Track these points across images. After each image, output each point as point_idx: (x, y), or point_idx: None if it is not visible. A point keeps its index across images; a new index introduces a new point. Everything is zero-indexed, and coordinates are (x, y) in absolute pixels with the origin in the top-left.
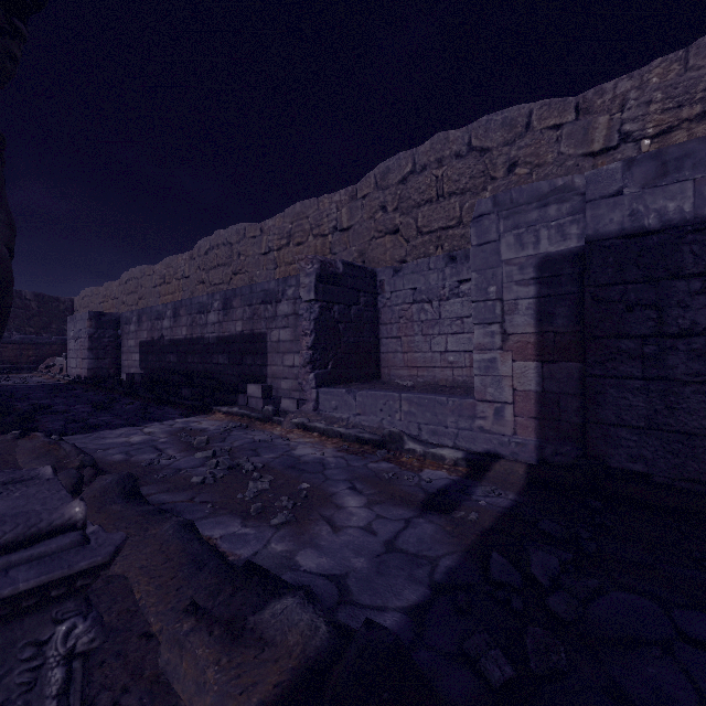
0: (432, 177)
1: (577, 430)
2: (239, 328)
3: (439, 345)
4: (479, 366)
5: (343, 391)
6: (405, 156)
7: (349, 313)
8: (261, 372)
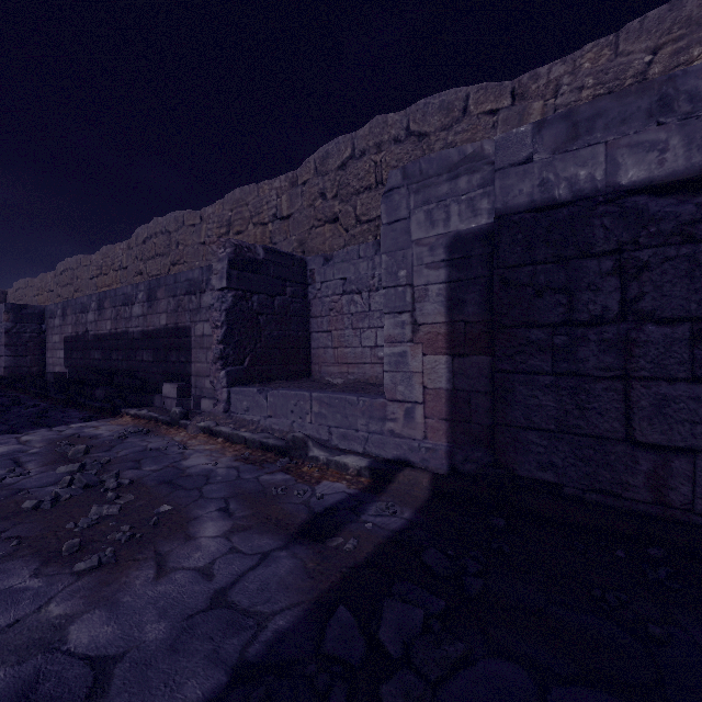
0: (371, 162)
1: (489, 433)
2: (164, 321)
3: (369, 340)
4: (389, 361)
5: (255, 390)
6: (344, 140)
7: (271, 304)
8: (186, 369)
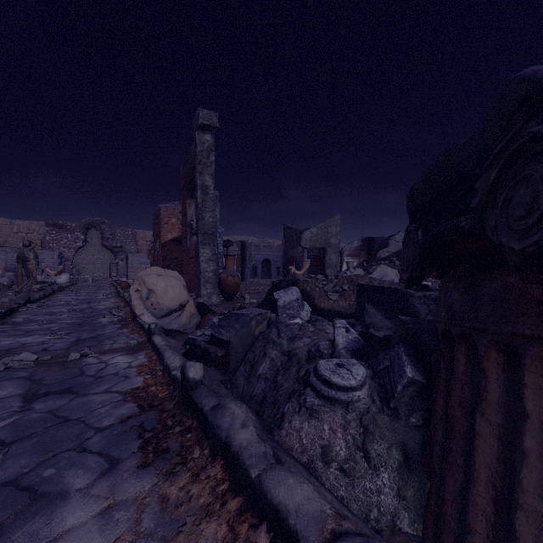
0: None
1: None
2: None
3: None
4: None
5: None
6: None
7: None
8: None
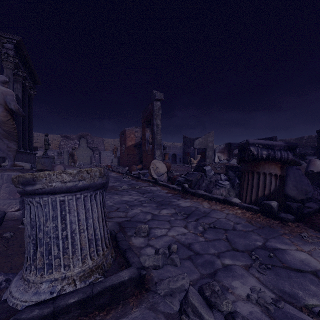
0: None
1: None
2: None
3: None
4: None
5: None
6: None
7: None
8: None
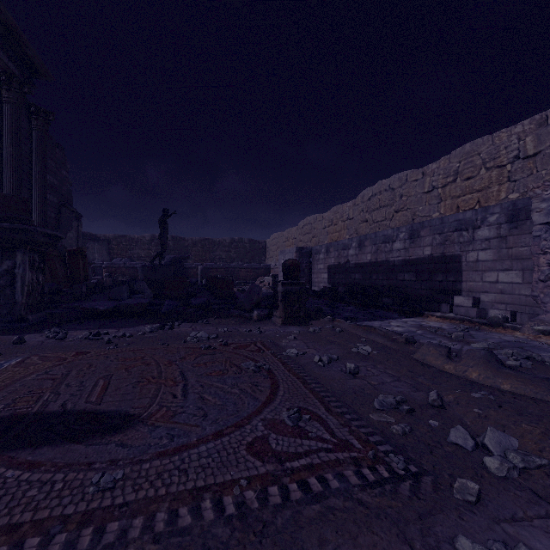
0: None
1: None
2: (428, 252)
3: None
4: None
5: None
6: None
7: None
8: (454, 287)
